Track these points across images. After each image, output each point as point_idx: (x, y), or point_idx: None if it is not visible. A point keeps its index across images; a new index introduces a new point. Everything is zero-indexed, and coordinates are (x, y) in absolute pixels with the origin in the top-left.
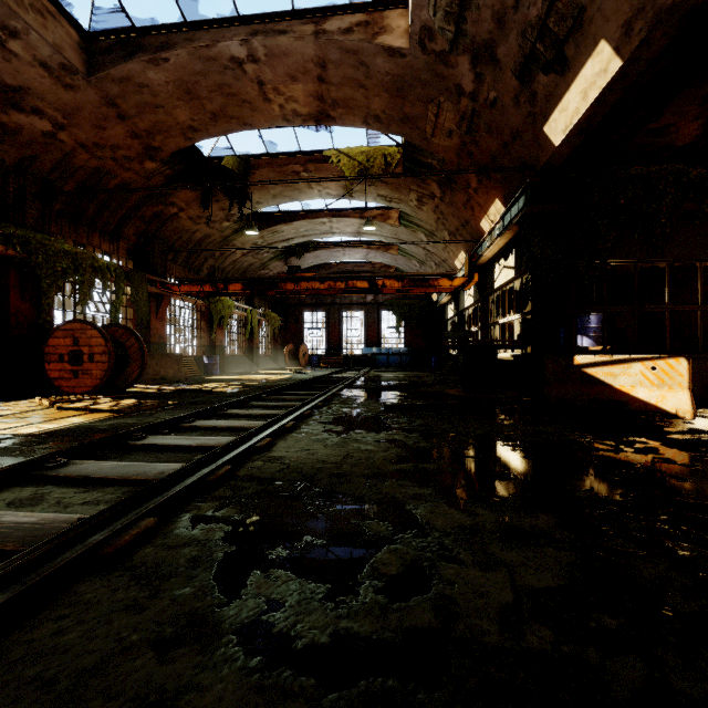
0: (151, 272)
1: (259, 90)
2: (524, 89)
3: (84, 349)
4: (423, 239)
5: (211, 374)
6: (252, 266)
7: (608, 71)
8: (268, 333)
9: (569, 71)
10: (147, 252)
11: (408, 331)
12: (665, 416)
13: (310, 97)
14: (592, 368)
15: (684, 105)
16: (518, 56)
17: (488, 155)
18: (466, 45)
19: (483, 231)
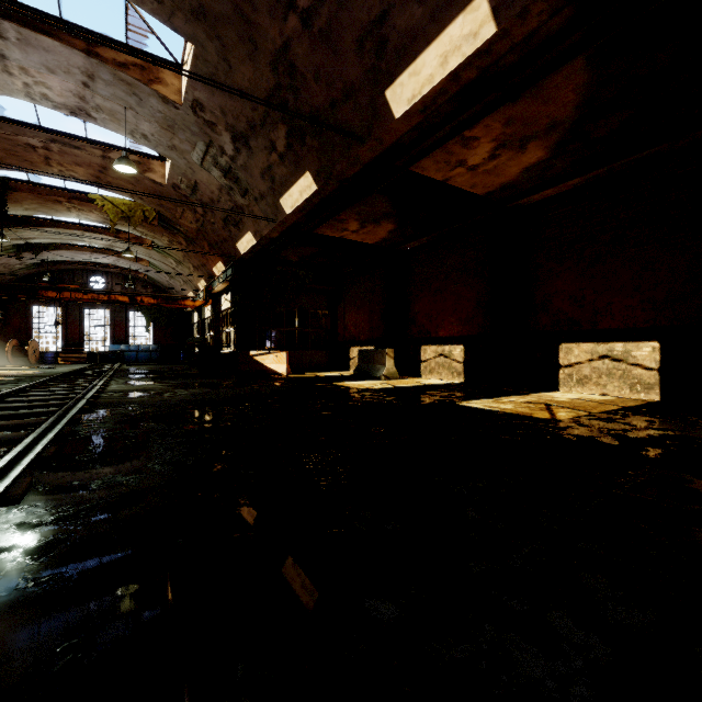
0: None
1: (44, 160)
2: (227, 227)
3: None
4: (173, 263)
5: None
6: None
7: (253, 241)
8: None
9: (242, 232)
10: None
11: (158, 330)
12: (279, 375)
13: (89, 174)
14: (257, 357)
15: (287, 252)
16: (222, 215)
17: (214, 240)
18: (198, 199)
19: (215, 274)
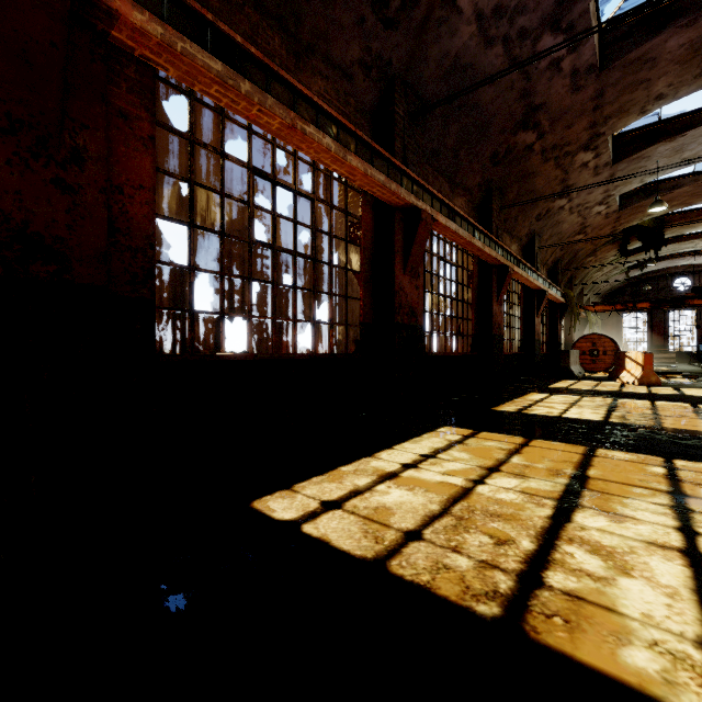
0: None
1: None
2: None
3: (599, 348)
4: None
5: None
6: (599, 281)
7: None
8: None
9: None
10: (569, 287)
11: None
12: None
13: None
14: None
15: None
16: None
17: None
18: None
19: None
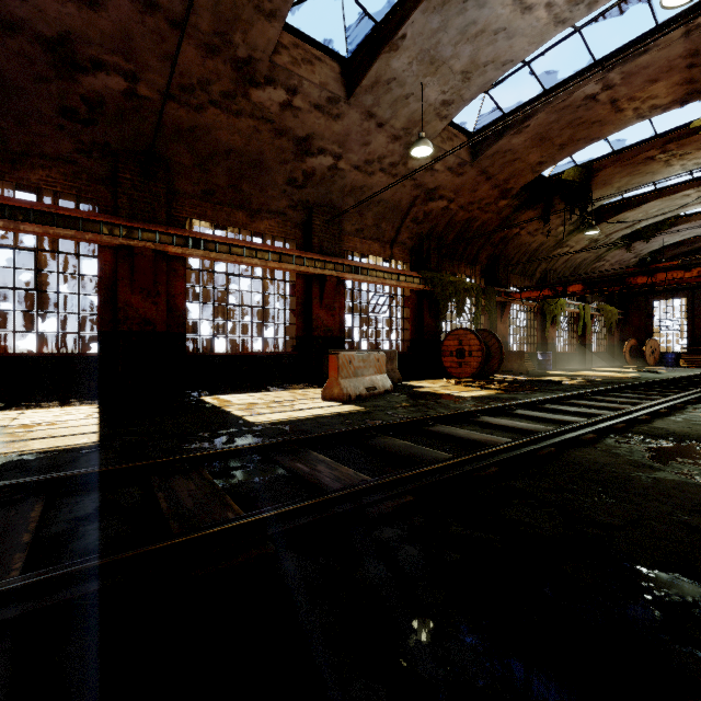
0: (496, 285)
1: (610, 107)
2: None
3: (465, 347)
4: None
5: (545, 369)
6: (585, 260)
7: None
8: (601, 328)
9: None
10: (494, 270)
11: None
12: None
13: (674, 87)
14: None
15: None
16: None
17: None
18: None
19: None
